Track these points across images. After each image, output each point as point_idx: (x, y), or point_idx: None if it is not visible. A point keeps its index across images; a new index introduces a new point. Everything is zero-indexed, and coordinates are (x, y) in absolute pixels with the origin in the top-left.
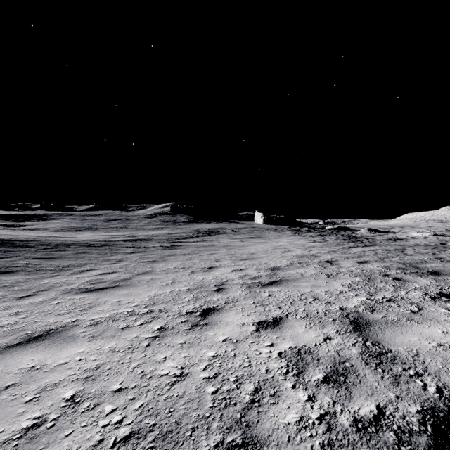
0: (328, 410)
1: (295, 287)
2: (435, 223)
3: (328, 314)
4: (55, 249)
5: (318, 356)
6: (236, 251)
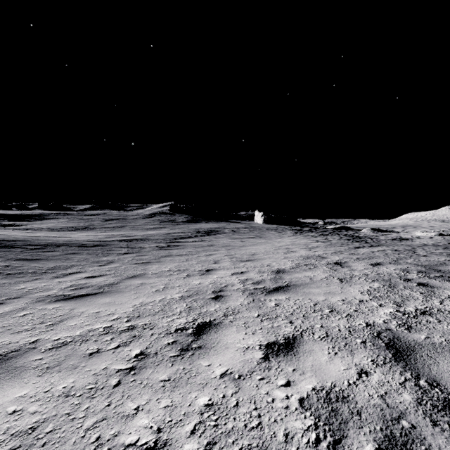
0: None
1: (306, 294)
2: (437, 223)
3: (353, 333)
4: (43, 249)
5: (357, 405)
6: (236, 251)
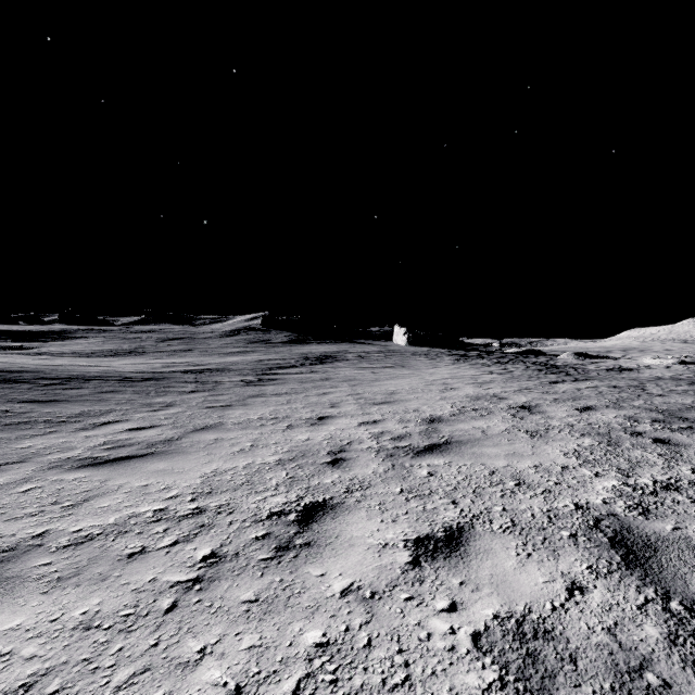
0: None
1: (476, 456)
2: (676, 344)
3: (555, 520)
4: (64, 385)
5: (570, 645)
6: (365, 389)
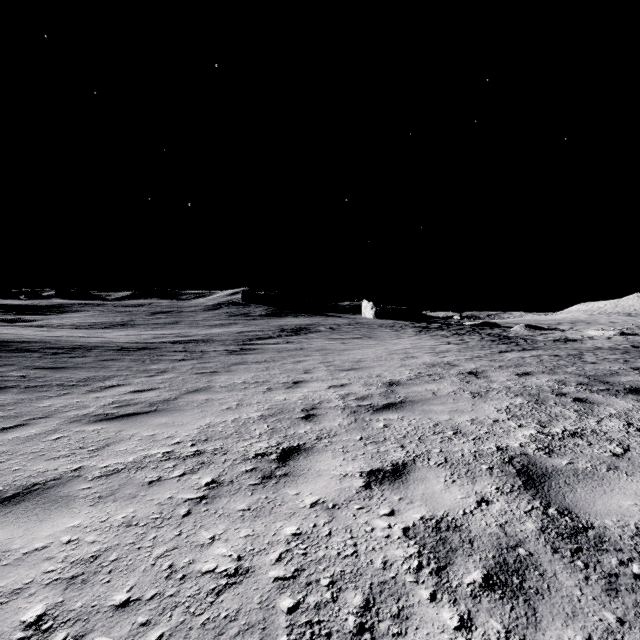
0: None
1: (425, 412)
2: (620, 317)
3: (479, 458)
4: (70, 354)
5: (471, 534)
6: (335, 357)
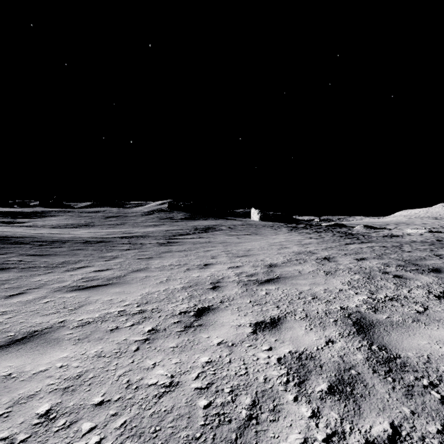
0: (336, 429)
1: (293, 285)
2: (430, 220)
3: (328, 314)
4: (51, 245)
5: (321, 362)
6: (233, 248)
